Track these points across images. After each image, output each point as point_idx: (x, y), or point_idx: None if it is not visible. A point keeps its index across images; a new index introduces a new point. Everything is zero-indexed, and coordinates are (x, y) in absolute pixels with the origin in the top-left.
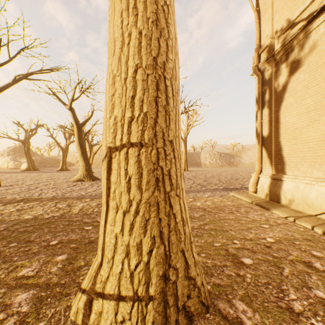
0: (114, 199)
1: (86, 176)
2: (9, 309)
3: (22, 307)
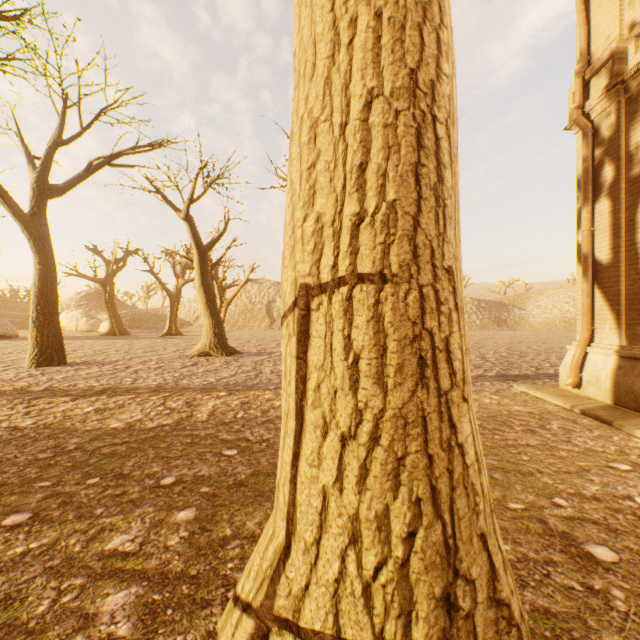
0: (317, 406)
1: (215, 346)
2: (92, 626)
3: (118, 625)
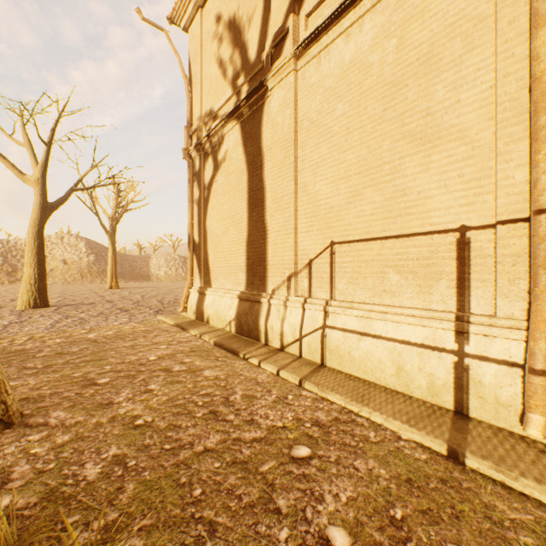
0: None
1: None
2: None
3: None
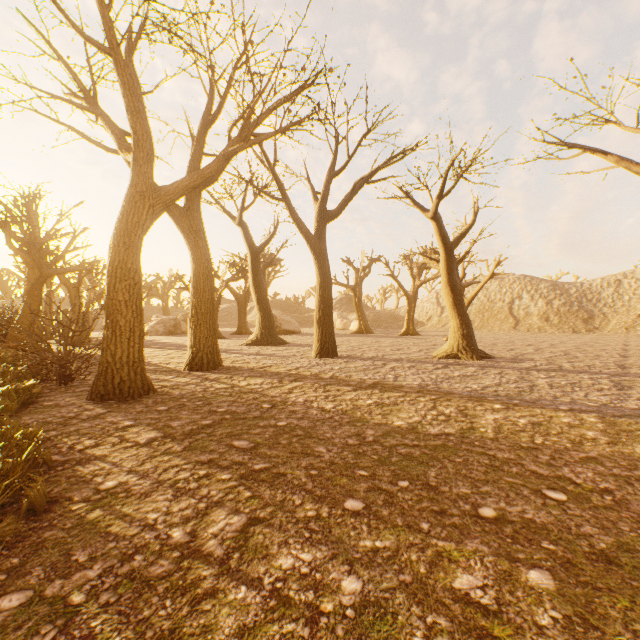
0: None
1: (463, 349)
2: None
3: None
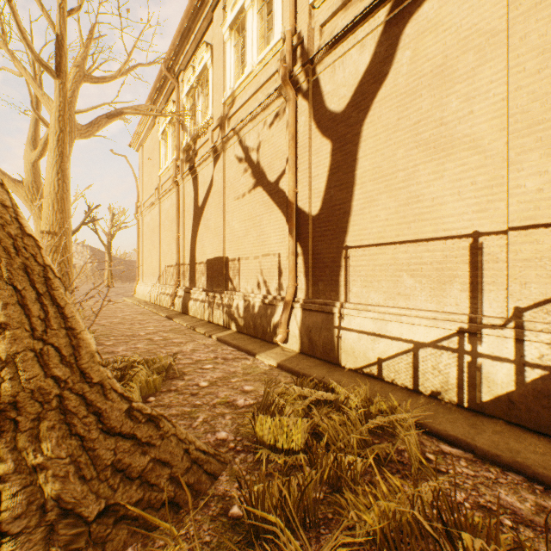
0: None
1: None
2: None
3: None
